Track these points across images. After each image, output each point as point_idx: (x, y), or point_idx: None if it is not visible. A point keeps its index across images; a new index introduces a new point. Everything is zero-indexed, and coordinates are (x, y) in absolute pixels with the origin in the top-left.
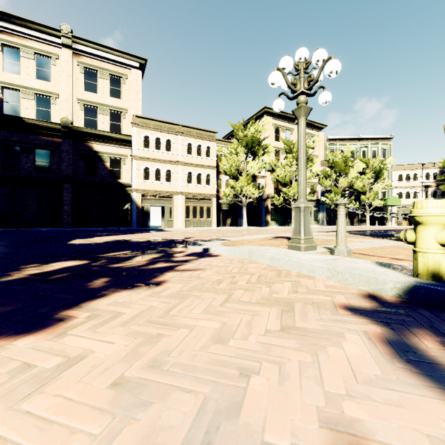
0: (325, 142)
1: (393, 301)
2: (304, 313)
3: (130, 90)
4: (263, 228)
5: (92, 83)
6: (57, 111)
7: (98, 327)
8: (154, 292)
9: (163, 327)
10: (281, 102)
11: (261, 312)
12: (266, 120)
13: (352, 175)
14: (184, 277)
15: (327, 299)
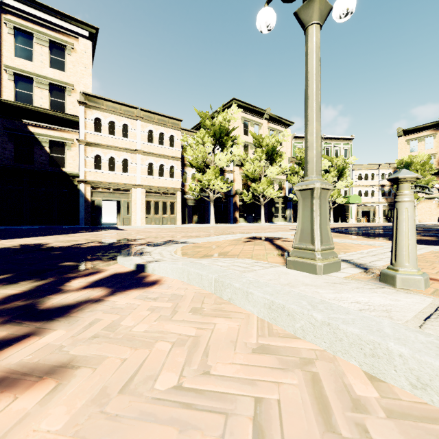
0: (292, 140)
1: None
2: None
3: (77, 63)
4: (232, 225)
5: (26, 48)
6: None
7: None
8: None
9: None
10: (271, 11)
11: None
12: (235, 108)
13: None
14: None
15: None
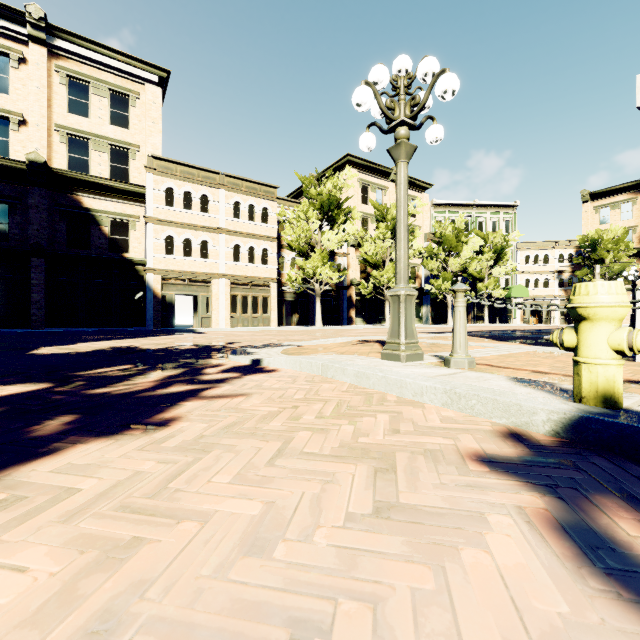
0: (430, 209)
1: (549, 443)
2: (413, 474)
3: (143, 117)
4: (345, 328)
5: (81, 101)
6: (20, 142)
7: (9, 529)
8: (152, 441)
9: (149, 519)
10: (371, 137)
11: (338, 475)
12: (349, 172)
13: (466, 255)
14: (213, 410)
15: (447, 443)
